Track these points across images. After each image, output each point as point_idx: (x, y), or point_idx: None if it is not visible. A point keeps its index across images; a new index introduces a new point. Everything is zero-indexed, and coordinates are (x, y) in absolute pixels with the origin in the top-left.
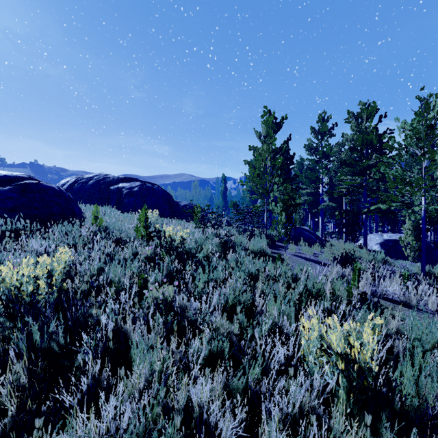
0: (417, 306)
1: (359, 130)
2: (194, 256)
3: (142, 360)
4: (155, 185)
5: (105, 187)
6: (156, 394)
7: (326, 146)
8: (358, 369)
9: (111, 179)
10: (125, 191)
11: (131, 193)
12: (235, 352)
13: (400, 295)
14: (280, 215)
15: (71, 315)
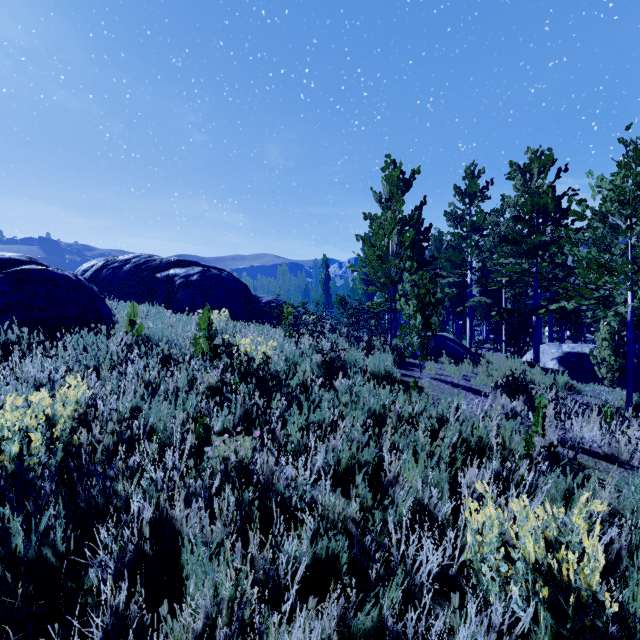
0: (629, 463)
1: (527, 190)
2: (284, 383)
3: (200, 578)
4: (224, 272)
5: (148, 274)
6: (224, 636)
7: (476, 214)
8: (575, 600)
9: (157, 263)
10: (179, 281)
11: (187, 283)
12: (356, 553)
13: (601, 444)
14: (413, 319)
15: (85, 489)
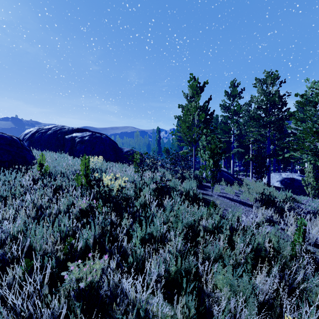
0: None
1: (264, 92)
2: (132, 203)
3: None
4: (103, 135)
5: (60, 136)
6: None
7: (236, 106)
8: None
9: (66, 130)
10: (77, 140)
11: (82, 141)
12: None
13: None
14: (208, 162)
15: None
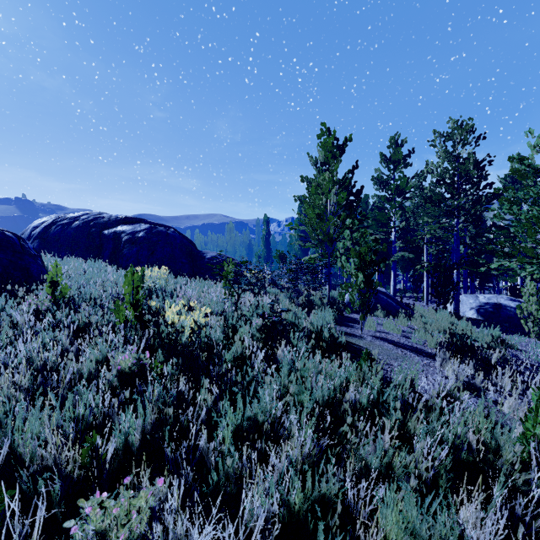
0: None
1: (450, 156)
2: (219, 356)
3: None
4: (170, 229)
5: (95, 231)
6: None
7: (400, 179)
8: None
9: (105, 220)
10: (125, 238)
11: (133, 240)
12: None
13: None
14: (354, 277)
15: None
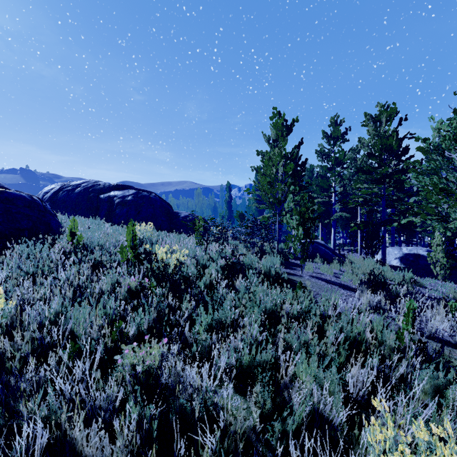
0: None
1: (377, 134)
2: (194, 284)
3: None
4: (152, 194)
5: (94, 195)
6: None
7: (339, 152)
8: None
9: (101, 187)
10: (117, 201)
11: (123, 202)
12: None
13: (450, 333)
14: (296, 230)
15: None
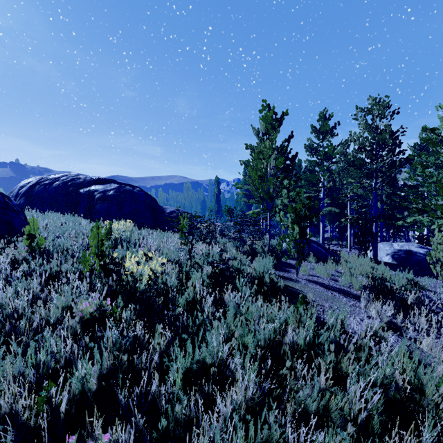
0: None
1: (369, 127)
2: (173, 301)
3: None
4: (136, 188)
5: (73, 190)
6: None
7: (327, 147)
8: None
9: (81, 180)
10: (97, 196)
11: (104, 197)
12: None
13: None
14: (291, 229)
15: None
